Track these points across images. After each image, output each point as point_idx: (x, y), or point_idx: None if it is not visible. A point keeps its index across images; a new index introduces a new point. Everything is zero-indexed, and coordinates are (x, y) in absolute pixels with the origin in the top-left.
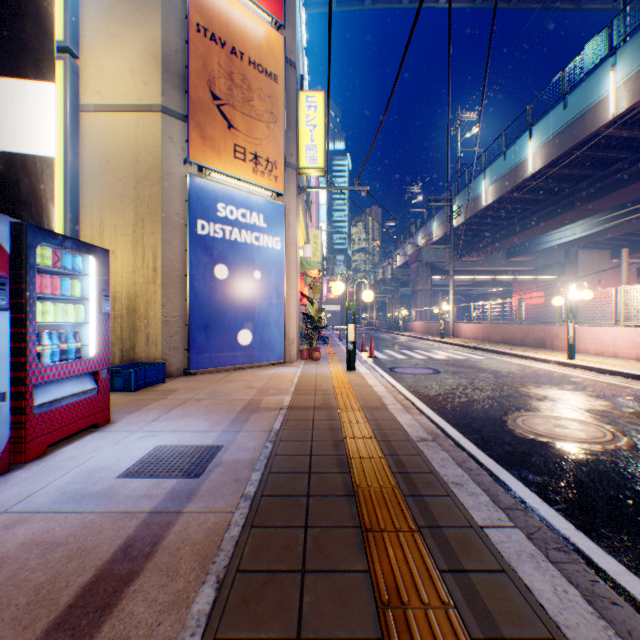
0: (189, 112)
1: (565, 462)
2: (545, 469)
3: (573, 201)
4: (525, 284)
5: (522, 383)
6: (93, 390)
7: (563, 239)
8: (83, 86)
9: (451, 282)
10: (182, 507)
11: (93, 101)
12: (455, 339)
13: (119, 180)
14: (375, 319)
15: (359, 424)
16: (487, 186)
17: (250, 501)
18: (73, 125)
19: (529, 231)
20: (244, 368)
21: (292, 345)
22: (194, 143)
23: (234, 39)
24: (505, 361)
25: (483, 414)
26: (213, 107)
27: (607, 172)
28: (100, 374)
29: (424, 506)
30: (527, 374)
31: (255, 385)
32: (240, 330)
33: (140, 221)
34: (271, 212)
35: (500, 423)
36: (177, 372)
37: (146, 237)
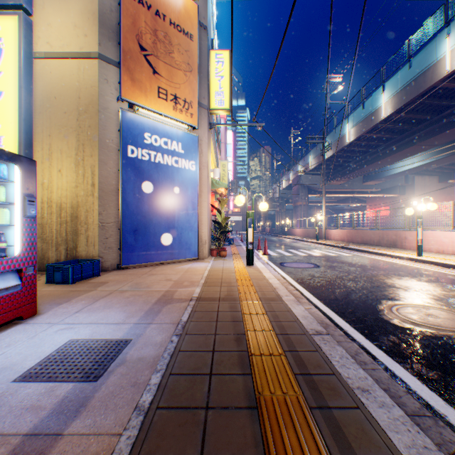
0: (121, 59)
1: (451, 354)
2: (435, 363)
3: (414, 138)
4: (375, 201)
5: (386, 275)
6: (16, 286)
7: (405, 168)
8: (35, 37)
9: (323, 199)
10: (64, 427)
11: (43, 49)
12: (327, 241)
13: (64, 113)
14: (267, 226)
15: (258, 316)
16: (350, 128)
17: (142, 417)
18: (26, 68)
19: (380, 161)
20: (166, 263)
21: (204, 245)
22: (125, 84)
23: (158, 4)
24: (368, 257)
25: (362, 303)
26: (141, 56)
27: (441, 116)
28: (24, 271)
29: (335, 425)
30: (388, 268)
31: (172, 278)
32: (163, 233)
33: (81, 146)
34: (188, 141)
35: (379, 312)
36: (111, 267)
37: (86, 159)
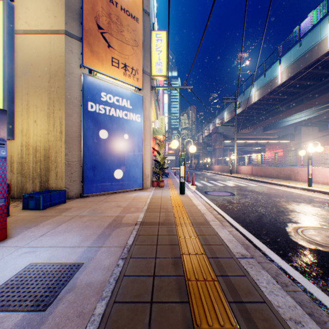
0: (83, 35)
1: None
2: None
3: (303, 99)
4: (272, 145)
5: (287, 202)
6: None
7: (295, 121)
8: (16, 18)
9: (235, 143)
10: None
11: (22, 27)
12: (238, 174)
13: (39, 76)
14: (193, 164)
15: (191, 240)
16: (255, 91)
17: None
18: (9, 41)
19: (277, 116)
20: (118, 192)
21: (147, 178)
22: (86, 54)
23: None
24: (270, 187)
25: (273, 226)
26: (98, 33)
27: (323, 82)
28: None
29: None
30: (287, 196)
31: (122, 204)
32: (115, 169)
33: (52, 102)
34: (134, 99)
35: (288, 234)
36: (75, 195)
37: (55, 112)
